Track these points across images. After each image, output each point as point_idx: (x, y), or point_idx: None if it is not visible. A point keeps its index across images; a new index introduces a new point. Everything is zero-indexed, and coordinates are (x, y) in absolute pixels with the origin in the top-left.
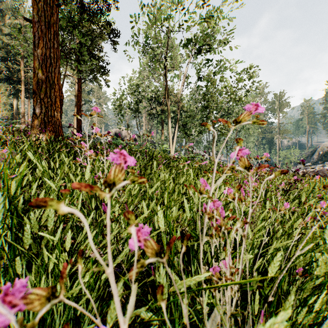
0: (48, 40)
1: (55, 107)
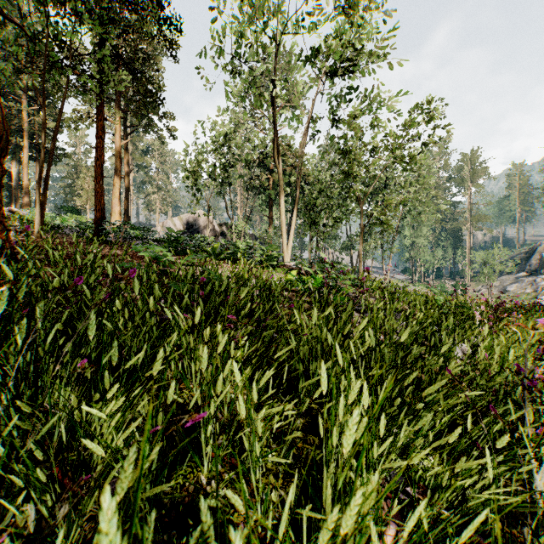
0: None
1: None
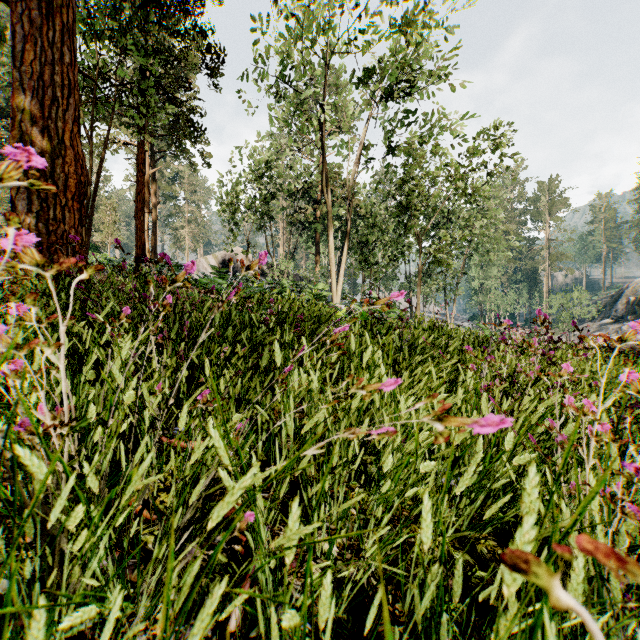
0: (49, 45)
1: (66, 199)
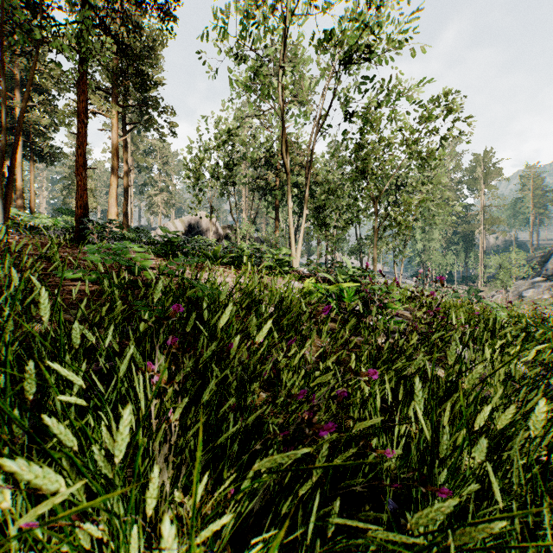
0: None
1: None
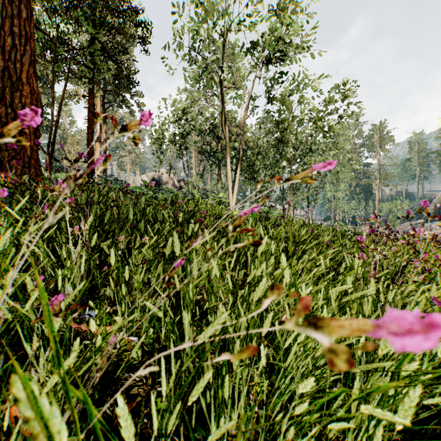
0: (9, 4)
1: None
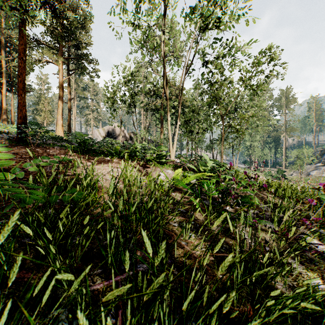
0: None
1: None
